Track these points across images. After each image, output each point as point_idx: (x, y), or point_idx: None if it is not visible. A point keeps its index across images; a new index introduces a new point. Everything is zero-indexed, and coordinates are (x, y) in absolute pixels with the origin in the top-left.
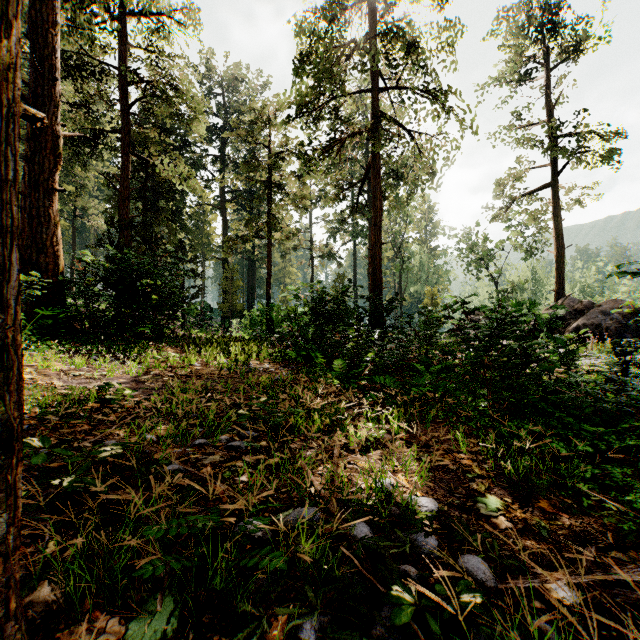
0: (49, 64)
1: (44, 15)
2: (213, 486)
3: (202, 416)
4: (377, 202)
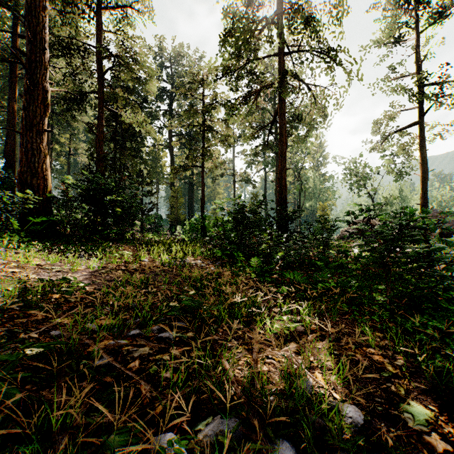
0: (40, 37)
1: (36, 1)
2: (137, 383)
3: (140, 307)
4: (283, 138)
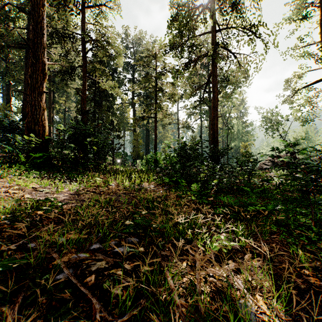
0: (40, 26)
1: (37, 0)
2: (90, 300)
3: (102, 223)
4: (215, 94)
